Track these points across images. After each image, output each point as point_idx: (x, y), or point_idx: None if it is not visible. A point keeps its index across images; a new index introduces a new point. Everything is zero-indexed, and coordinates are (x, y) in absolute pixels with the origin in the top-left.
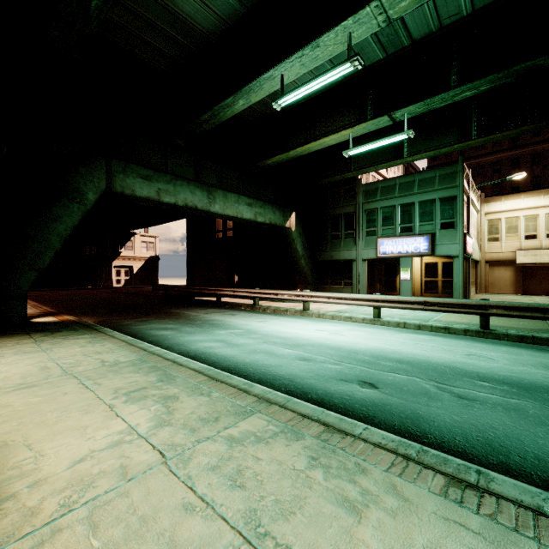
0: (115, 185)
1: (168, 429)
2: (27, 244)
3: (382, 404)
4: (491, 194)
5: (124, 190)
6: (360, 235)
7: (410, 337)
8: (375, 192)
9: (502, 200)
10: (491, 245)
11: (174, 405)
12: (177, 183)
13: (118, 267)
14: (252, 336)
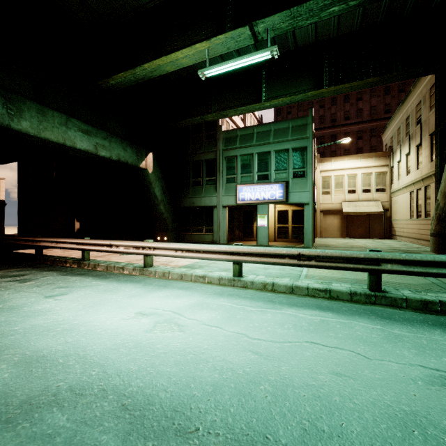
0: None
1: None
2: None
3: None
4: None
5: None
6: (221, 182)
7: (290, 319)
8: (234, 140)
9: (332, 161)
10: (324, 198)
11: None
12: None
13: None
14: None
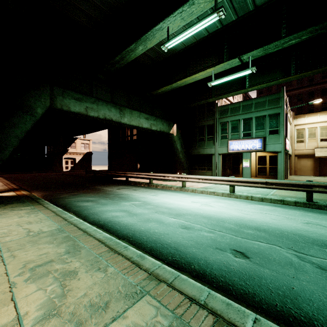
0: (56, 104)
1: (54, 321)
2: None
3: (257, 277)
4: (296, 114)
5: (63, 107)
6: (217, 138)
7: (258, 207)
8: (226, 111)
9: (305, 116)
10: (298, 145)
11: (71, 283)
12: (99, 103)
13: (67, 159)
14: (147, 207)
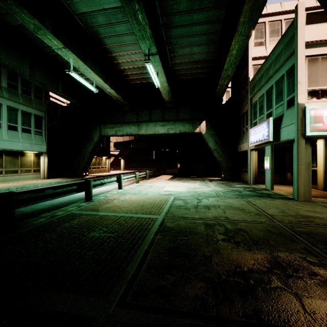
0: (102, 133)
1: None
2: (82, 155)
3: None
4: None
5: (105, 134)
6: (249, 128)
7: (74, 195)
8: (255, 85)
9: None
10: None
11: None
12: (123, 126)
13: None
14: None
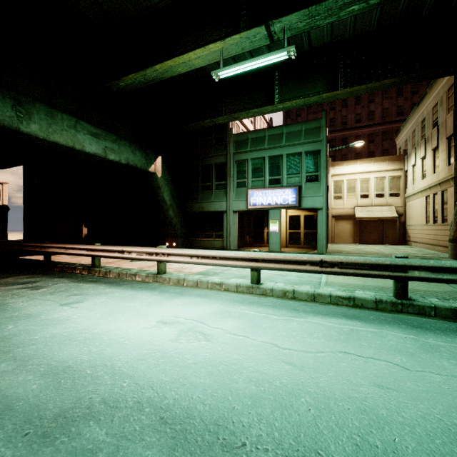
0: None
1: None
2: None
3: None
4: None
5: None
6: (231, 186)
7: (318, 328)
8: (245, 143)
9: (344, 164)
10: (336, 202)
11: None
12: None
13: None
14: None
